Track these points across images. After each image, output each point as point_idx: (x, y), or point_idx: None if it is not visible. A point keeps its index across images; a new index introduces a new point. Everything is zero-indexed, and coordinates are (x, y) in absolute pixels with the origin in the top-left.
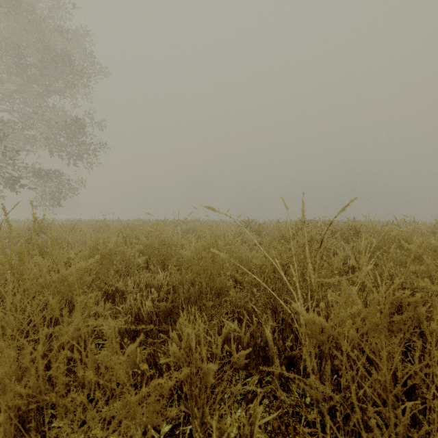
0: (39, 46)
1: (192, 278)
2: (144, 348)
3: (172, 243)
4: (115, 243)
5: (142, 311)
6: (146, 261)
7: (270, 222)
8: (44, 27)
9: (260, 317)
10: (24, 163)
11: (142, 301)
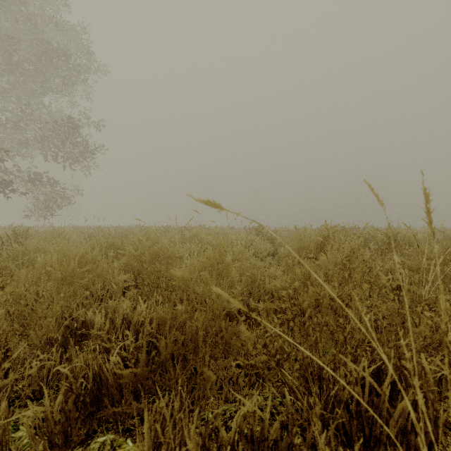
0: (32, 39)
1: (184, 318)
2: (108, 429)
3: (167, 256)
4: (86, 257)
5: (105, 371)
6: (135, 277)
7: (282, 229)
8: (38, 19)
9: (295, 390)
10: (24, 168)
11: (111, 349)
